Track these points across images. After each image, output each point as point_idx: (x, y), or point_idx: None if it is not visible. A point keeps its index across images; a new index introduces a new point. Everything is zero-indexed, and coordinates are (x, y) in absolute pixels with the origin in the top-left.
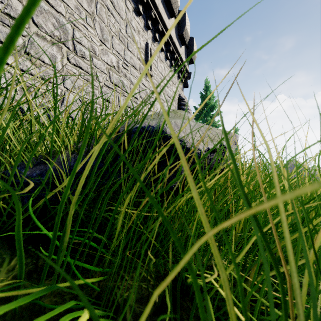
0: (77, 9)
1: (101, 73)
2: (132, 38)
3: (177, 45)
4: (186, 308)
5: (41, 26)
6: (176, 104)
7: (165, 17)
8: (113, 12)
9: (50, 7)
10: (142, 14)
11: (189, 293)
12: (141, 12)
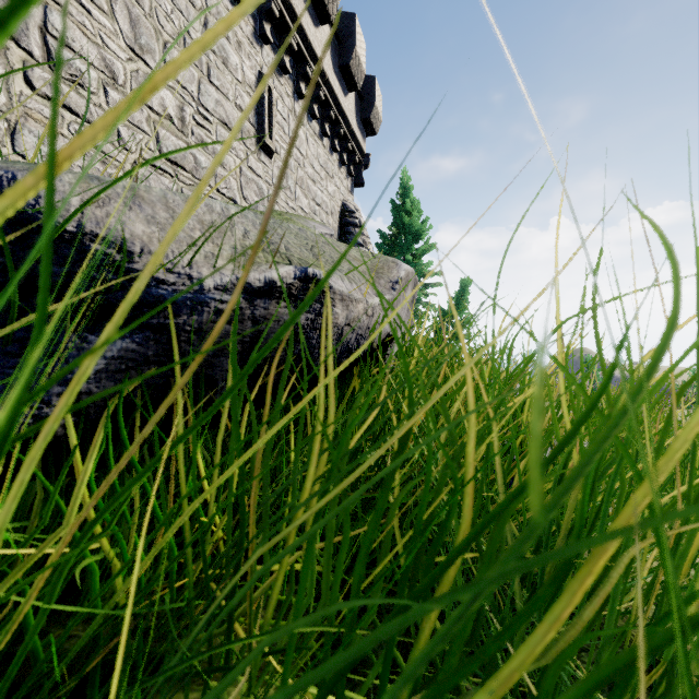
0: None
1: (131, 129)
2: (221, 56)
3: (338, 89)
4: None
5: None
6: (335, 221)
7: (307, 20)
8: None
9: None
10: None
11: None
12: None
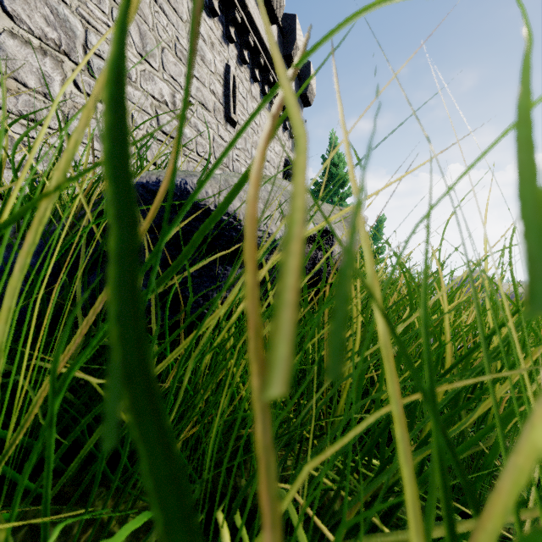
0: None
1: (140, 113)
2: (200, 55)
3: None
4: None
5: (21, 18)
6: (280, 173)
7: (261, 23)
8: (163, 6)
9: None
10: (219, 14)
11: None
12: (216, 11)
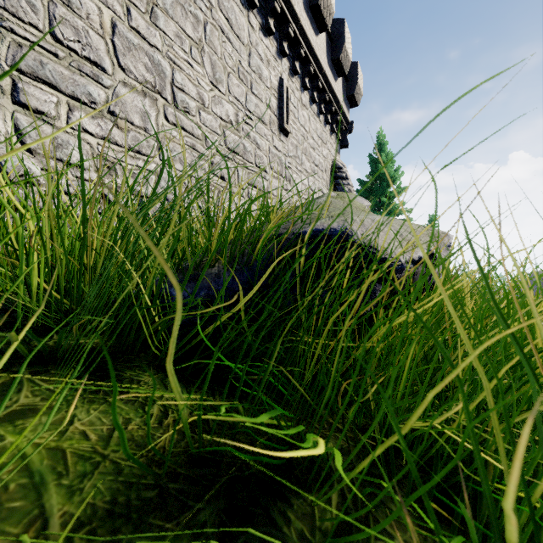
0: (179, 37)
1: (211, 134)
2: (258, 73)
3: (330, 77)
4: (398, 466)
5: (130, 70)
6: (328, 176)
7: (311, 33)
8: (229, 36)
9: (141, 39)
10: (274, 32)
11: (398, 451)
12: (272, 30)
